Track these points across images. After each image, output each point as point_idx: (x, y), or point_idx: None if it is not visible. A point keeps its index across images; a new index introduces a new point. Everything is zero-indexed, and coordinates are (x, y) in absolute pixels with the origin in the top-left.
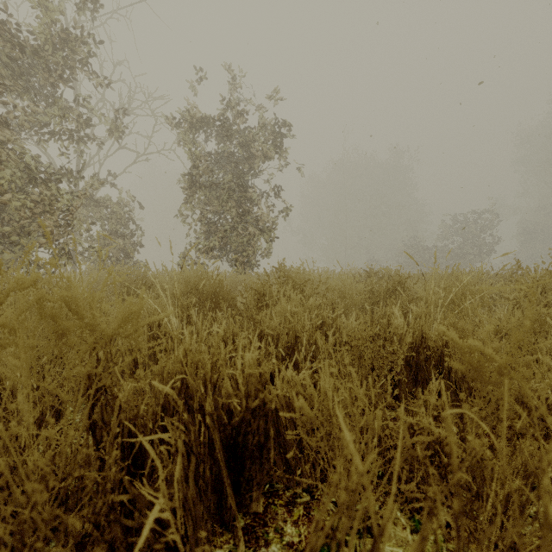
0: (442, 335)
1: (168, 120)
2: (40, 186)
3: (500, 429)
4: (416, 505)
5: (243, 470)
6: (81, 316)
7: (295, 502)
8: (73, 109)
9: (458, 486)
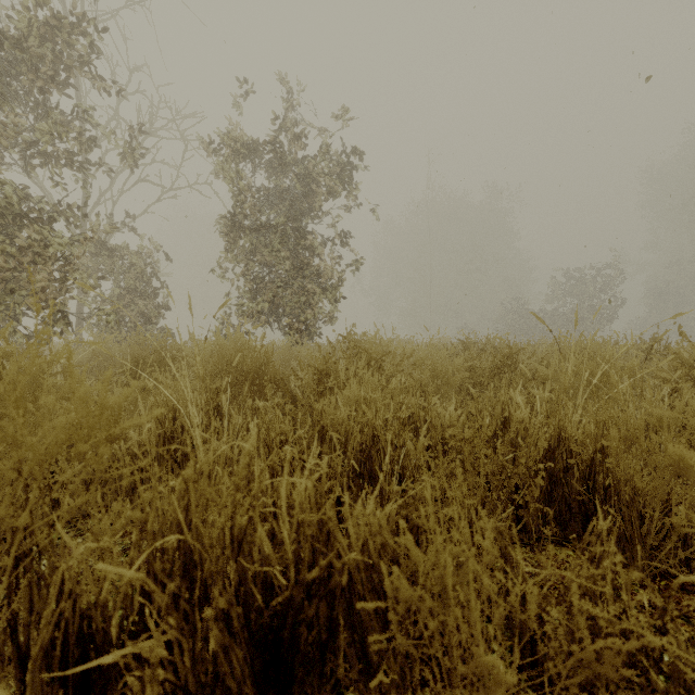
0: (593, 434)
1: (202, 143)
2: (29, 228)
3: None
4: None
5: (290, 685)
6: None
7: None
8: (75, 127)
9: None
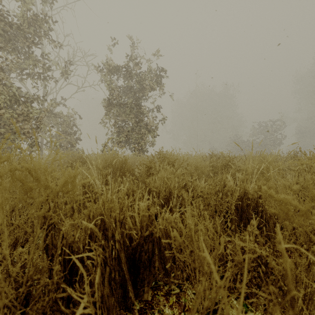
0: (257, 191)
1: (95, 67)
2: (22, 105)
3: (302, 251)
4: (249, 301)
5: (139, 274)
6: (39, 179)
7: (170, 293)
8: (41, 61)
9: (293, 300)
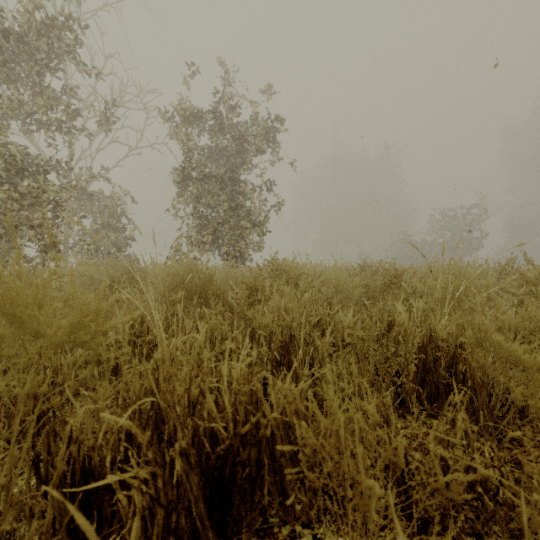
0: (455, 334)
1: (160, 113)
2: (29, 178)
3: None
4: None
5: (230, 509)
6: (21, 318)
7: None
8: (63, 101)
9: None
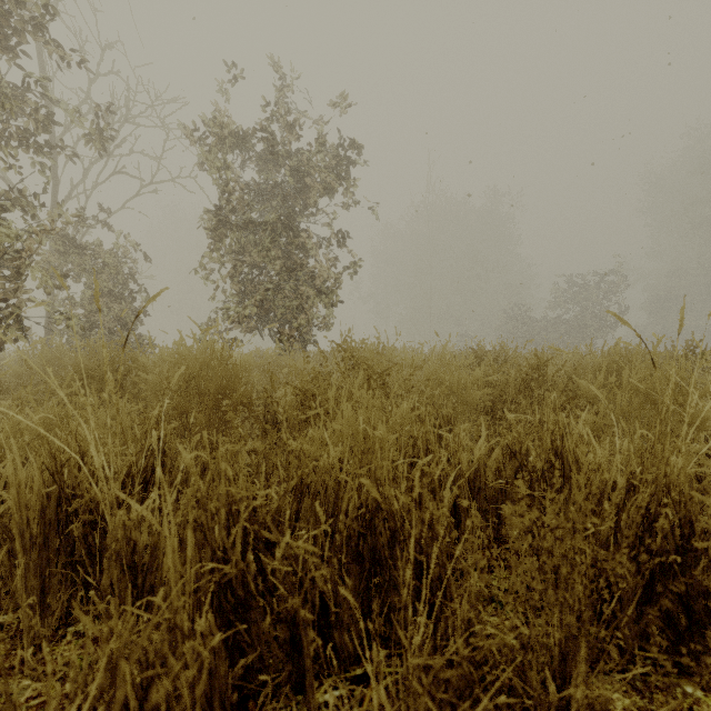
0: None
1: (182, 130)
2: None
3: None
4: None
5: None
6: None
7: None
8: (32, 105)
9: None
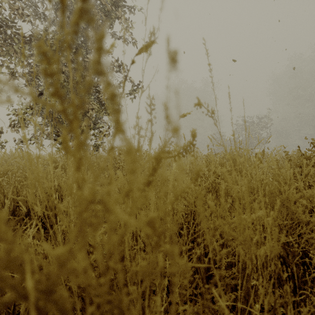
0: None
1: None
2: None
3: None
4: None
5: None
6: None
7: None
8: None
9: None
